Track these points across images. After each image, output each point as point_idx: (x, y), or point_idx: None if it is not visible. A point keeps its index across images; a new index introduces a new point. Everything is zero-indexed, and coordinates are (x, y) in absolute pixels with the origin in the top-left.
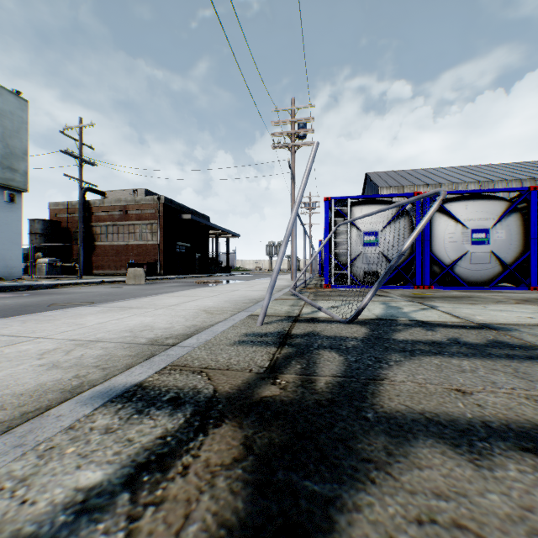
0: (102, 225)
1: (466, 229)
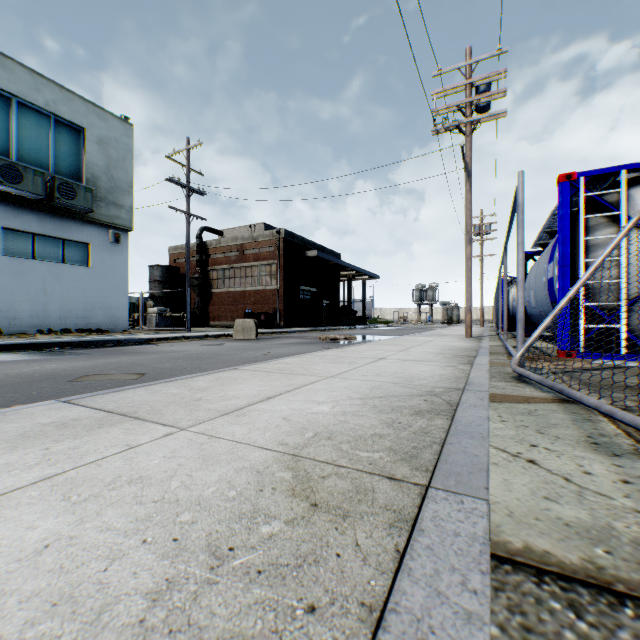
0: (218, 269)
1: None
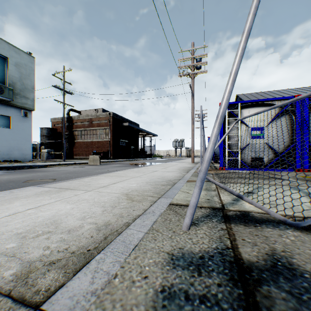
0: (78, 130)
1: None
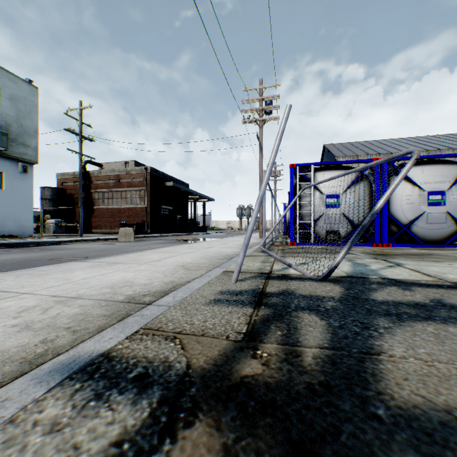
0: (99, 192)
1: (423, 191)
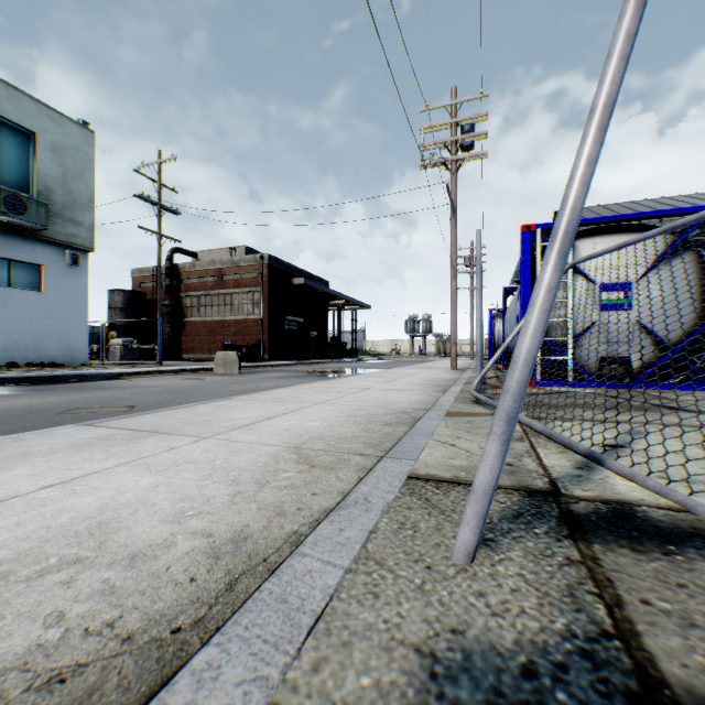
0: (192, 296)
1: None
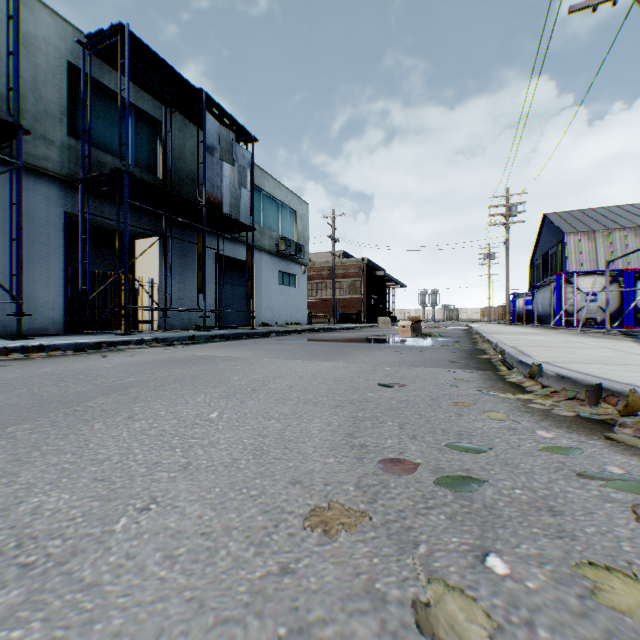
0: (312, 283)
1: None
